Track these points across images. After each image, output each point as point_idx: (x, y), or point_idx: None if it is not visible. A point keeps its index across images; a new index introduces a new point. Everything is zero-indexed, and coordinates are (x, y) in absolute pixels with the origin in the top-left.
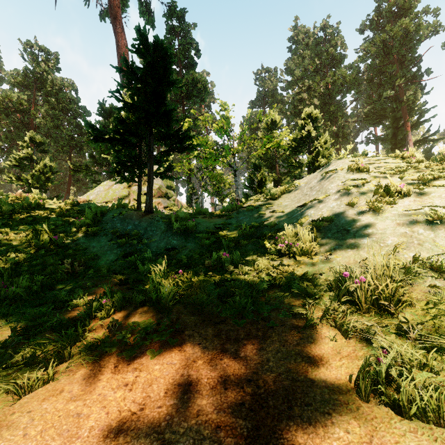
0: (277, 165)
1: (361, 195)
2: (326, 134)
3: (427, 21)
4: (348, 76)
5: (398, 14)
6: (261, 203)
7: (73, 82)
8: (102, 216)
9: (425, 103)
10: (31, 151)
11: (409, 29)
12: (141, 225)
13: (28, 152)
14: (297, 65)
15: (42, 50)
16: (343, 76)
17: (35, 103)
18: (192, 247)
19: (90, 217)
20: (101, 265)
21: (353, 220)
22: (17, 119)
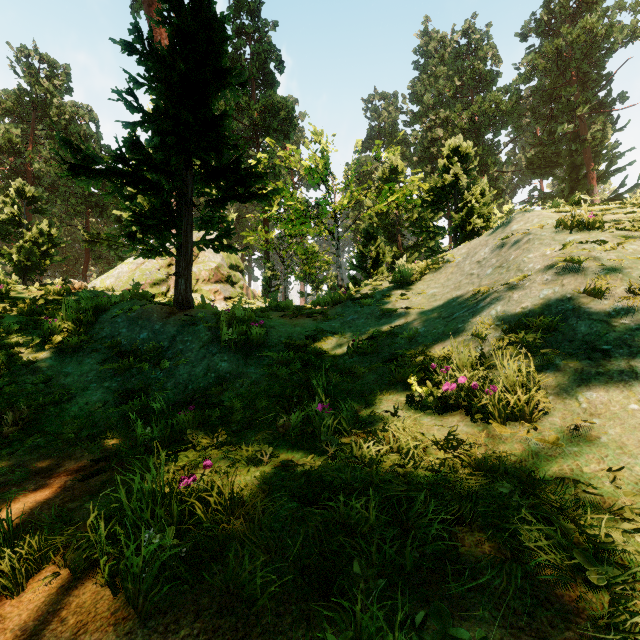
0: (399, 235)
1: (611, 273)
2: (483, 181)
3: (621, 21)
4: (503, 103)
5: (578, 12)
6: (386, 290)
7: (91, 109)
8: (99, 314)
9: (618, 145)
10: (18, 211)
11: (596, 32)
12: (165, 331)
13: (14, 212)
14: (427, 87)
15: (44, 60)
16: (496, 103)
17: (33, 141)
18: (256, 375)
19: (72, 317)
20: (68, 417)
21: (610, 326)
22: (8, 166)
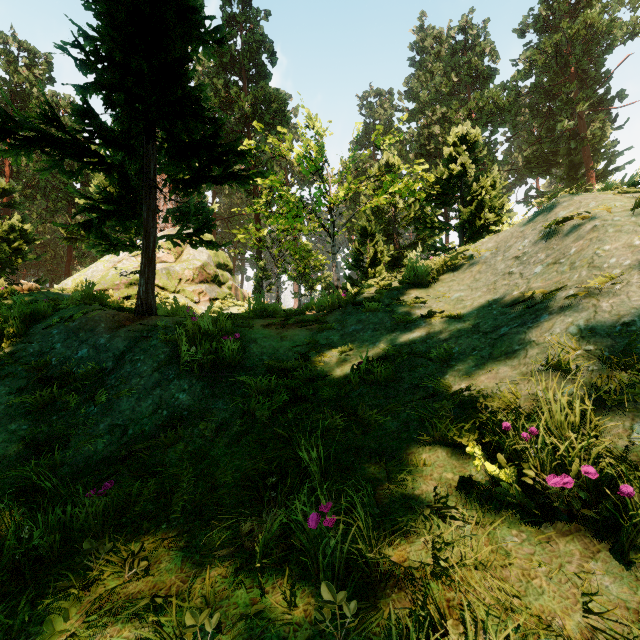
0: (396, 234)
1: None
2: (493, 171)
3: (619, 18)
4: (501, 99)
5: (577, 8)
6: (396, 293)
7: (74, 100)
8: (34, 323)
9: (616, 144)
10: None
11: (596, 27)
12: (112, 347)
13: None
14: (423, 84)
15: (23, 48)
16: (494, 100)
17: None
18: (224, 414)
19: None
20: None
21: None
22: None
